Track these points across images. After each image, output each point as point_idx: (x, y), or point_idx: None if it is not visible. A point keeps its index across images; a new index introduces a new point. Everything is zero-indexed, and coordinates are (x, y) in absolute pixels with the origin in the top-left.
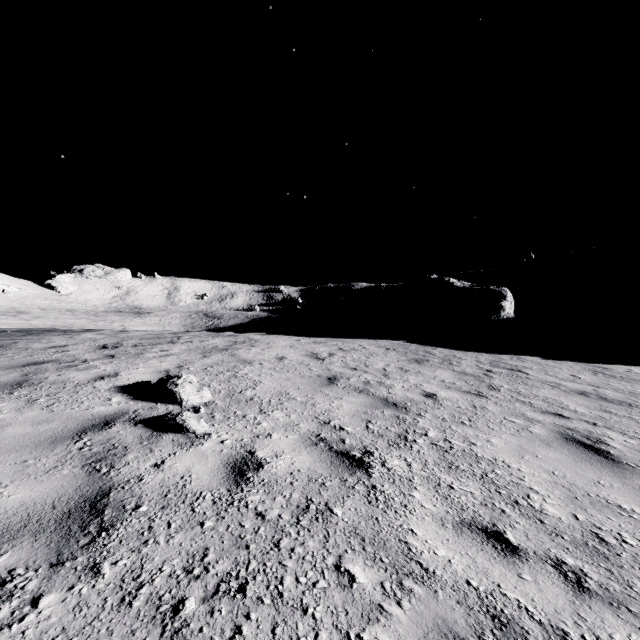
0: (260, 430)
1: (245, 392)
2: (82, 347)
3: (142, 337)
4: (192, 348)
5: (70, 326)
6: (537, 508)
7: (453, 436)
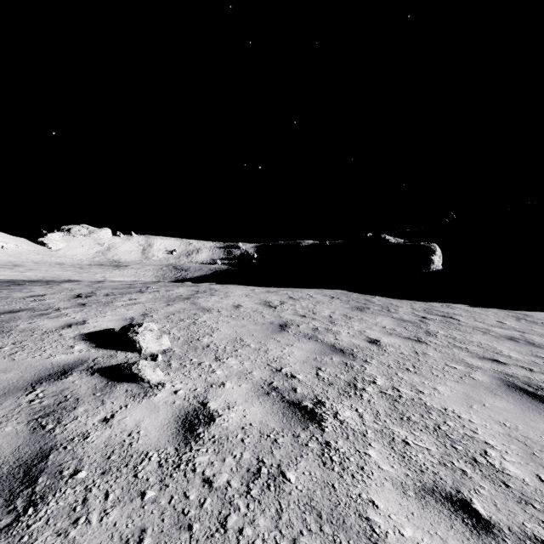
0: (214, 379)
1: (202, 339)
2: (58, 296)
3: (115, 287)
4: (158, 297)
5: (58, 277)
6: (497, 467)
7: (400, 384)
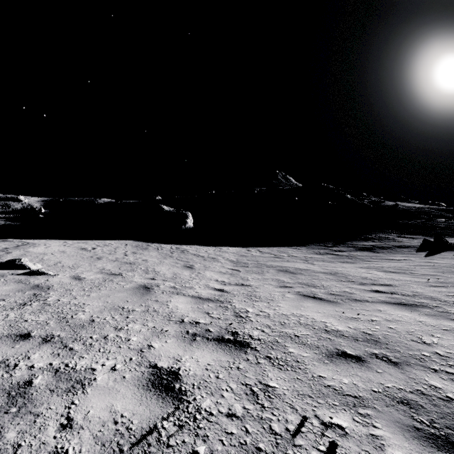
0: (77, 272)
1: (57, 264)
2: None
3: None
4: None
5: None
6: (166, 276)
7: (150, 268)
